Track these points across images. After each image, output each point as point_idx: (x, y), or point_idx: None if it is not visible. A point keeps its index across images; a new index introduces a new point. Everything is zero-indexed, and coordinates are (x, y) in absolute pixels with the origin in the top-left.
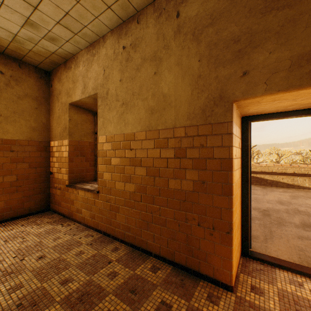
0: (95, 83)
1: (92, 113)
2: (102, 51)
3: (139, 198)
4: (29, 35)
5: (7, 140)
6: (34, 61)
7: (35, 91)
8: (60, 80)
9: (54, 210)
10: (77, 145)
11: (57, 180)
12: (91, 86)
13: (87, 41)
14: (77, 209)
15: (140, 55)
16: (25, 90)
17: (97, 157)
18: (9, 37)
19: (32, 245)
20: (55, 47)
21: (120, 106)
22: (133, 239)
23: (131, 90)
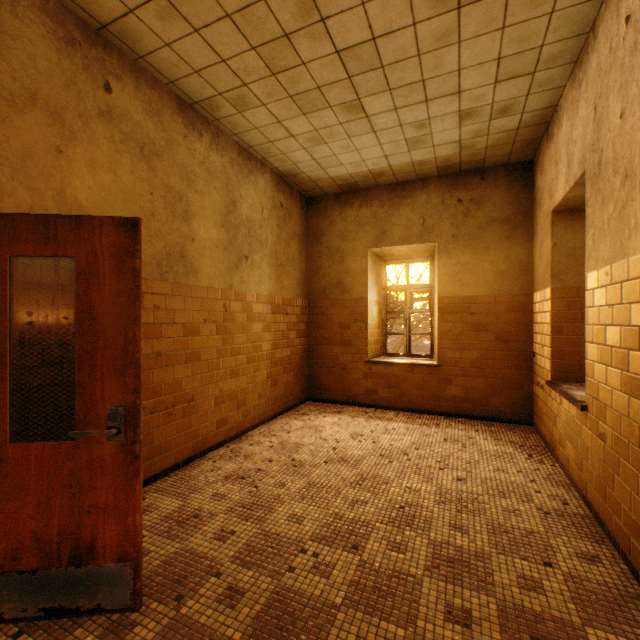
0: (581, 148)
1: None
2: (591, 64)
3: None
4: (472, 130)
5: (465, 298)
6: (499, 158)
7: (505, 208)
8: (541, 169)
9: (535, 426)
10: (573, 296)
11: (538, 368)
12: (575, 160)
13: (562, 64)
14: (559, 437)
15: None
16: (488, 213)
17: None
18: (455, 149)
19: (464, 460)
20: (513, 119)
21: (619, 185)
22: None
23: None
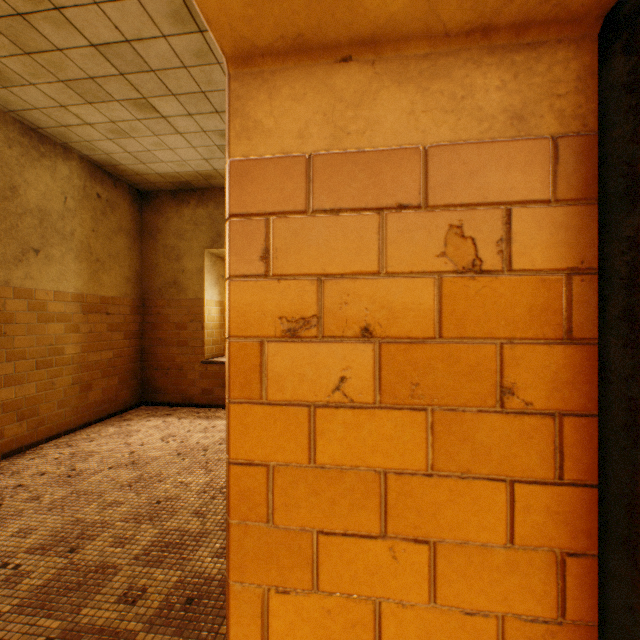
0: None
1: None
2: None
3: None
4: None
5: None
6: None
7: None
8: None
9: None
10: None
11: None
12: None
13: None
14: None
15: None
16: None
17: None
18: None
19: None
20: None
21: None
22: None
23: None
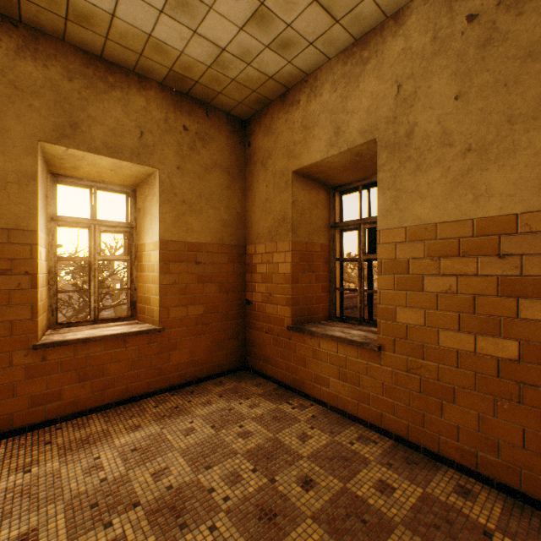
0: (370, 118)
1: (324, 188)
2: (392, 46)
3: (535, 379)
4: (246, 45)
5: (191, 244)
6: (229, 102)
7: (226, 157)
8: (271, 131)
9: (254, 369)
10: (304, 250)
11: (261, 315)
12: (356, 128)
13: (351, 34)
14: (316, 376)
15: (540, 17)
16: (213, 155)
17: (334, 274)
18: (209, 58)
19: (267, 446)
20: (279, 63)
21: (456, 156)
22: (509, 474)
23: (503, 111)
